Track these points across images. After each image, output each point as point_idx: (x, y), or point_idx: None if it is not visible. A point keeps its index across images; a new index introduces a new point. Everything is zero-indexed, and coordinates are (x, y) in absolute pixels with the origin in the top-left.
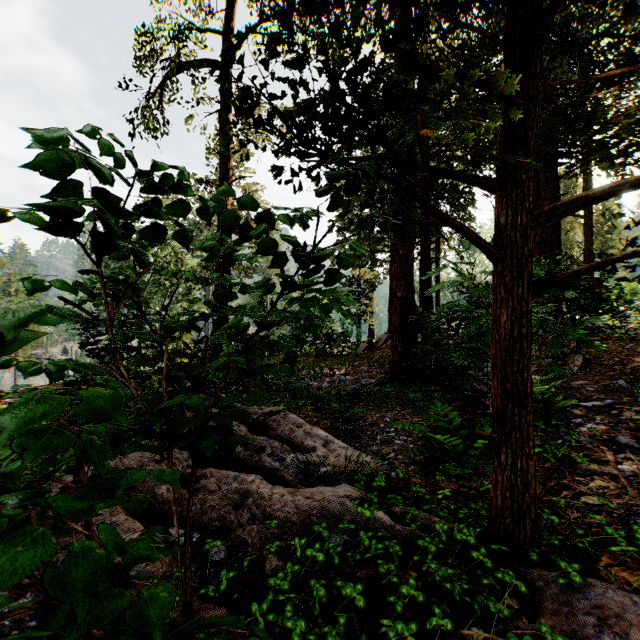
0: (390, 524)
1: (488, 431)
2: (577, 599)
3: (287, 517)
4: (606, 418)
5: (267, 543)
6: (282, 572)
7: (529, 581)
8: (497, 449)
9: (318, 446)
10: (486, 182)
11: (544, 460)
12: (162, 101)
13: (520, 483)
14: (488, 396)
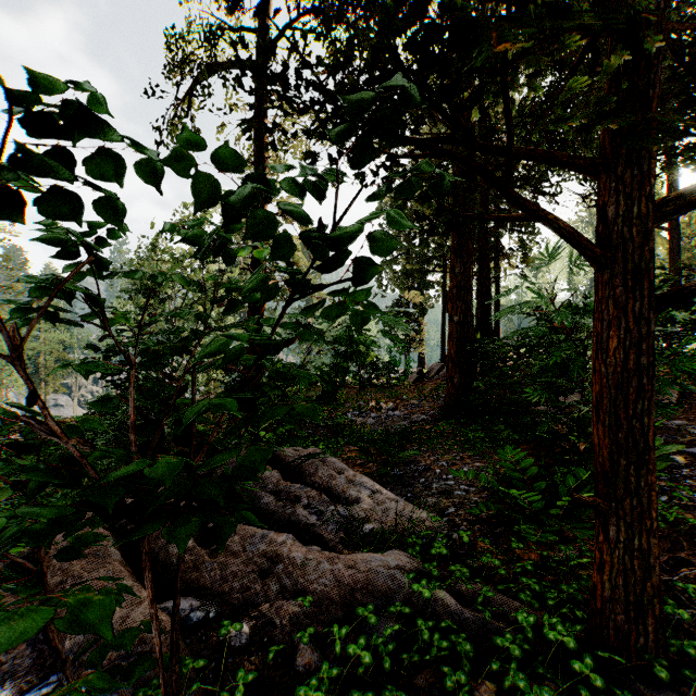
0: (455, 608)
1: (574, 485)
2: None
3: (324, 591)
4: None
5: (299, 626)
6: (316, 677)
7: None
8: (603, 519)
9: (363, 497)
10: (586, 163)
11: None
12: (191, 107)
13: (638, 567)
14: (568, 439)
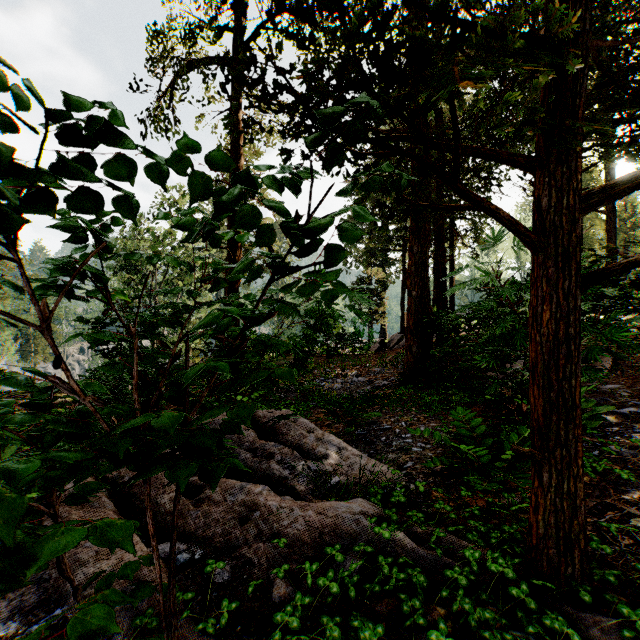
0: (412, 547)
1: (517, 441)
2: None
3: (297, 535)
4: None
5: (275, 564)
6: (290, 605)
7: (582, 627)
8: (538, 467)
9: (330, 453)
10: (524, 160)
11: None
12: (172, 99)
13: (567, 508)
14: (513, 401)
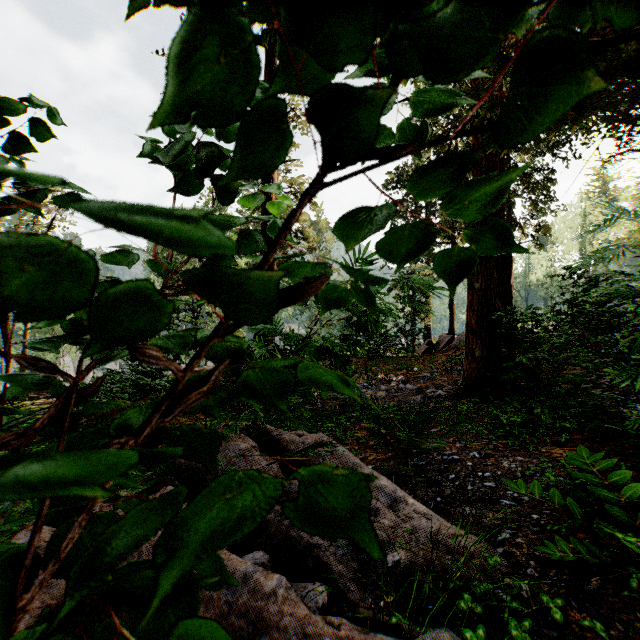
0: None
1: None
2: None
3: None
4: None
5: None
6: None
7: None
8: None
9: (382, 508)
10: None
11: None
12: None
13: None
14: None
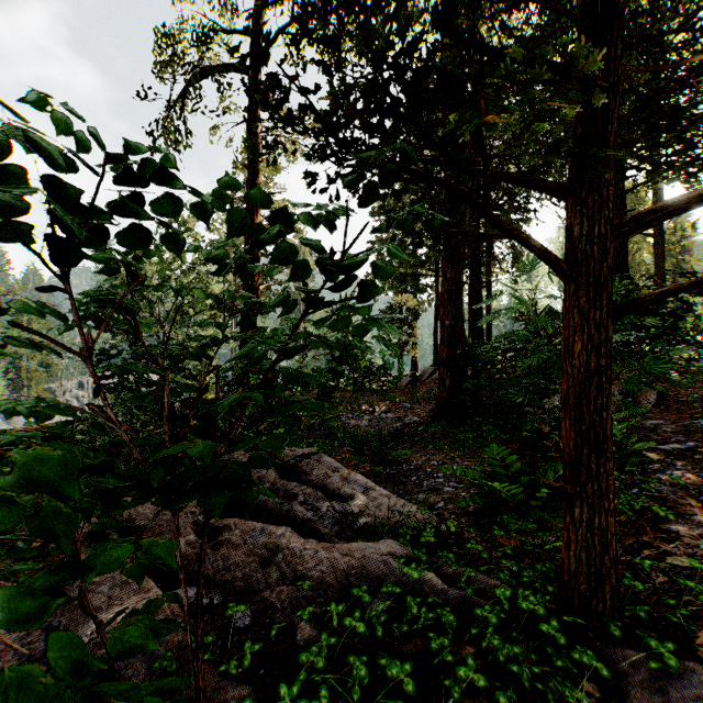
0: (441, 587)
1: (553, 478)
2: (673, 687)
3: (322, 577)
4: (688, 463)
5: (299, 608)
6: (316, 645)
7: (611, 662)
8: (569, 502)
9: (357, 494)
10: (556, 187)
11: (619, 513)
12: (184, 110)
13: (598, 543)
14: (550, 437)
